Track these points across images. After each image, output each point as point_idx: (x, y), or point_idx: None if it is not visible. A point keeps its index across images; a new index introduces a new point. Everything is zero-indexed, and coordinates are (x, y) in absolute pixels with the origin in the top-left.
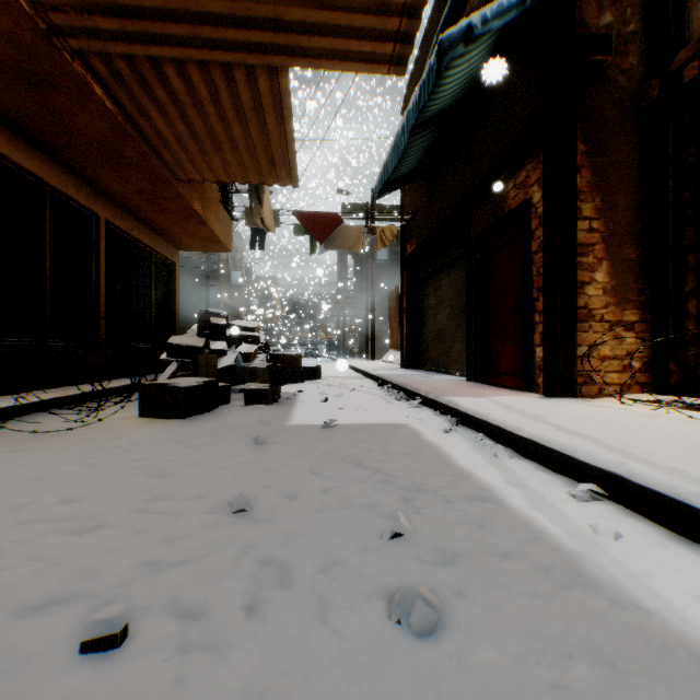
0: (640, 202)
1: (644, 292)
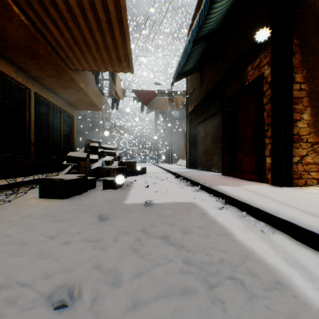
0: None
1: None
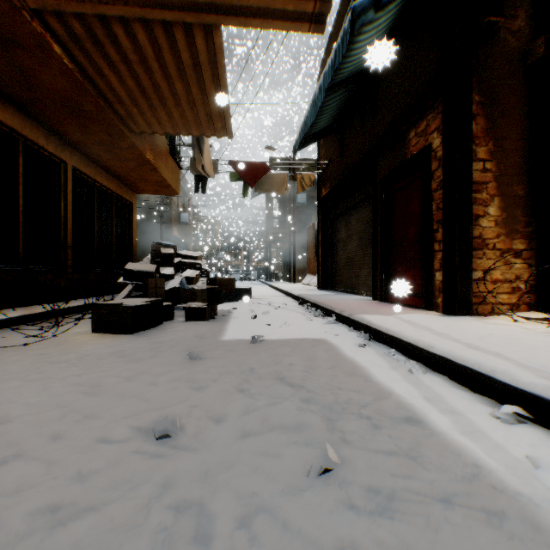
0: (527, 146)
1: (530, 224)
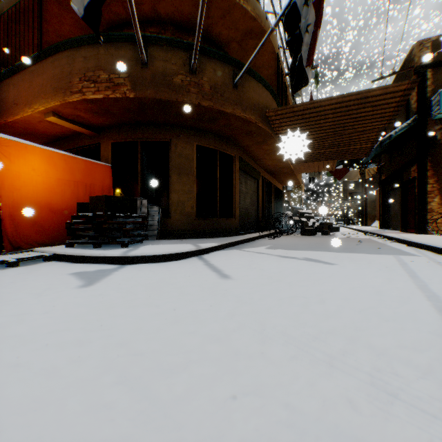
0: None
1: None
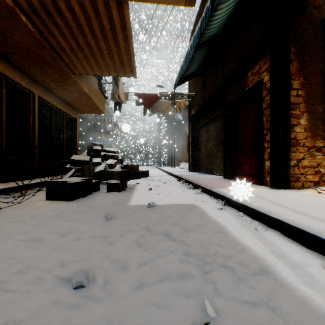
0: (324, 80)
1: None
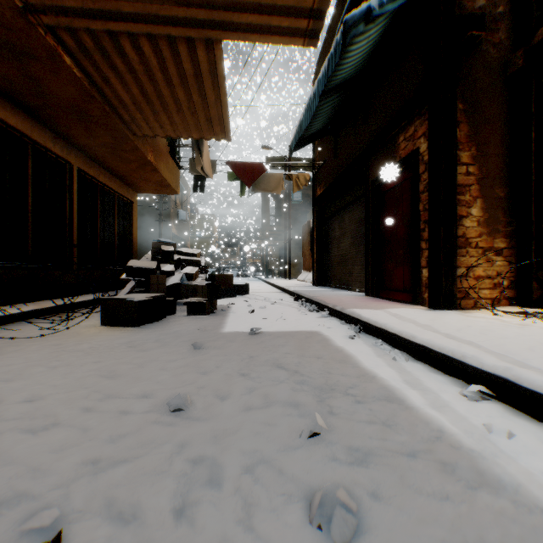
0: (507, 151)
1: (511, 224)
